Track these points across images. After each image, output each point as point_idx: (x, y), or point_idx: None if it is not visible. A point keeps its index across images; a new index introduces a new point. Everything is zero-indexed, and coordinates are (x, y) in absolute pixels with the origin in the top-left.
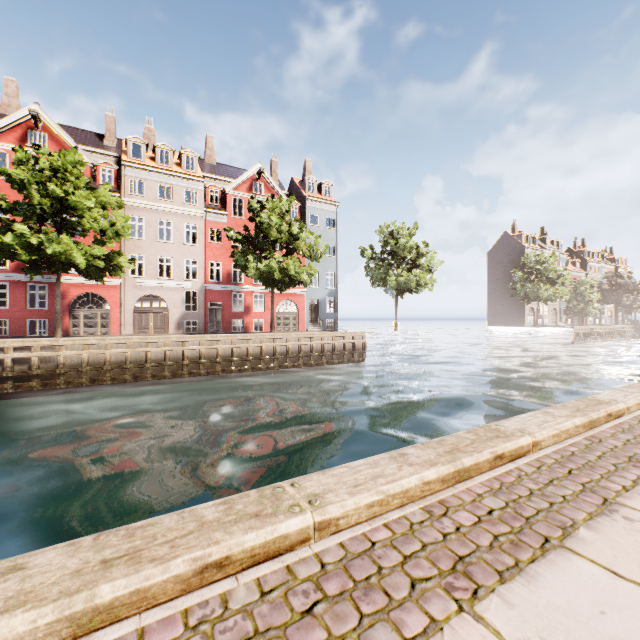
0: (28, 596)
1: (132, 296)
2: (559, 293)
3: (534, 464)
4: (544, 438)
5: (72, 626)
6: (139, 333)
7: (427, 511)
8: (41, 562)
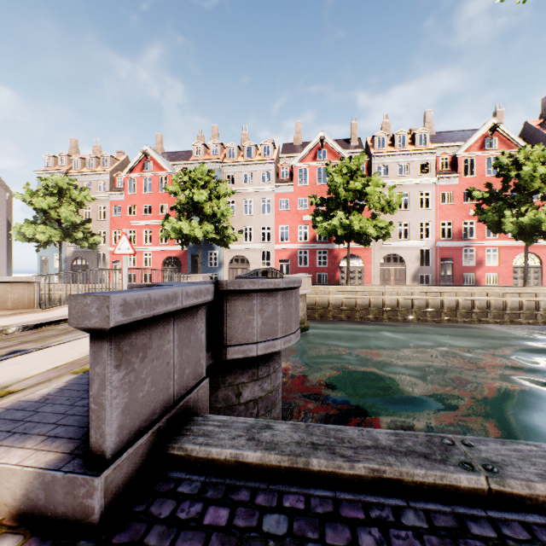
0: None
1: (378, 255)
2: None
3: None
4: None
5: None
6: (382, 284)
7: None
8: None
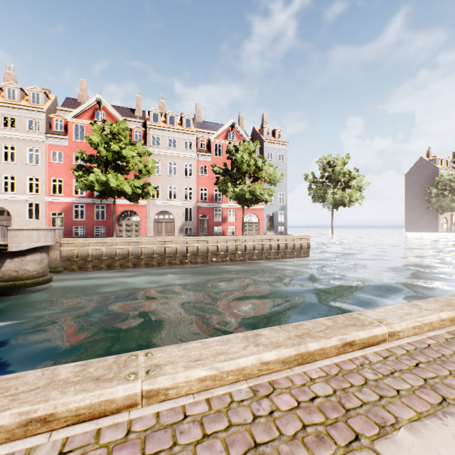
0: (278, 344)
1: (153, 211)
2: None
3: None
4: None
5: (301, 358)
6: (157, 235)
7: (451, 334)
8: (266, 333)
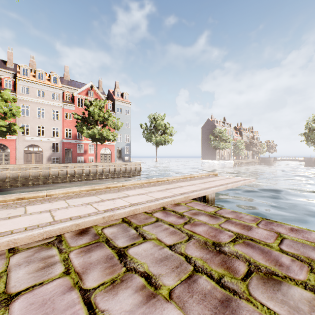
0: None
1: (22, 145)
2: (227, 146)
3: (116, 188)
4: (127, 184)
5: None
6: (26, 163)
7: (76, 194)
8: None
